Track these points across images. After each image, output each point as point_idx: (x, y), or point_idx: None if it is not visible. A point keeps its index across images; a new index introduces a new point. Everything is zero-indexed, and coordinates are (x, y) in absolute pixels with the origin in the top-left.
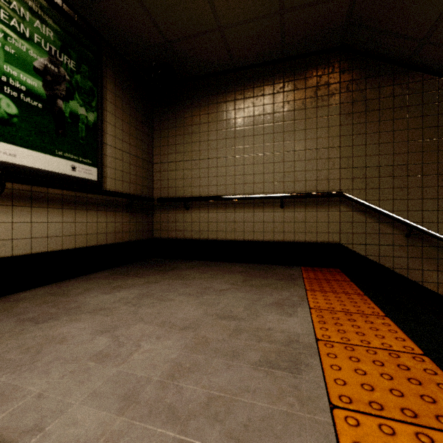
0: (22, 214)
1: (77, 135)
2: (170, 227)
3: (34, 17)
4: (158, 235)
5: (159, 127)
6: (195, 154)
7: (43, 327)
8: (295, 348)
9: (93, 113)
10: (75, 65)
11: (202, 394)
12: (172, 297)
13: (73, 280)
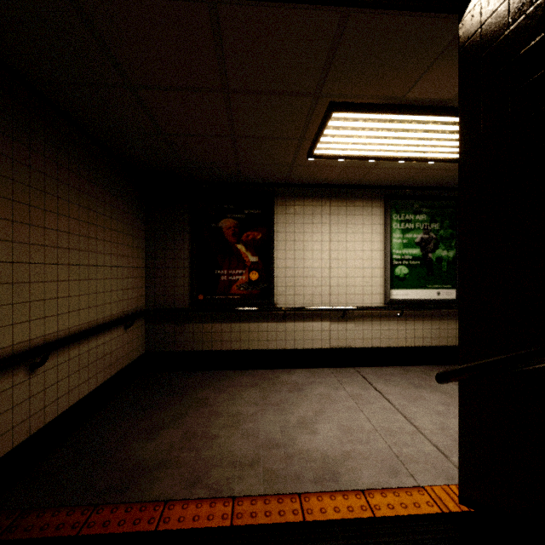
0: (410, 325)
1: (441, 270)
2: None
3: (415, 215)
4: None
5: None
6: None
7: (418, 390)
8: None
9: (453, 250)
10: (439, 225)
11: None
12: None
13: (438, 367)
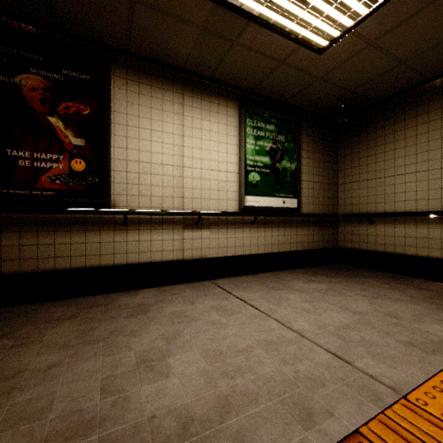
0: (261, 232)
1: (285, 181)
2: (354, 239)
3: (266, 124)
4: (342, 245)
5: (343, 153)
6: (379, 172)
7: (277, 292)
8: (442, 346)
9: (294, 163)
10: (284, 137)
11: (358, 338)
12: (349, 295)
13: (283, 271)
